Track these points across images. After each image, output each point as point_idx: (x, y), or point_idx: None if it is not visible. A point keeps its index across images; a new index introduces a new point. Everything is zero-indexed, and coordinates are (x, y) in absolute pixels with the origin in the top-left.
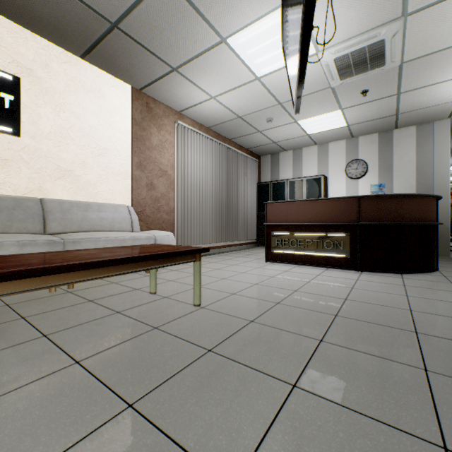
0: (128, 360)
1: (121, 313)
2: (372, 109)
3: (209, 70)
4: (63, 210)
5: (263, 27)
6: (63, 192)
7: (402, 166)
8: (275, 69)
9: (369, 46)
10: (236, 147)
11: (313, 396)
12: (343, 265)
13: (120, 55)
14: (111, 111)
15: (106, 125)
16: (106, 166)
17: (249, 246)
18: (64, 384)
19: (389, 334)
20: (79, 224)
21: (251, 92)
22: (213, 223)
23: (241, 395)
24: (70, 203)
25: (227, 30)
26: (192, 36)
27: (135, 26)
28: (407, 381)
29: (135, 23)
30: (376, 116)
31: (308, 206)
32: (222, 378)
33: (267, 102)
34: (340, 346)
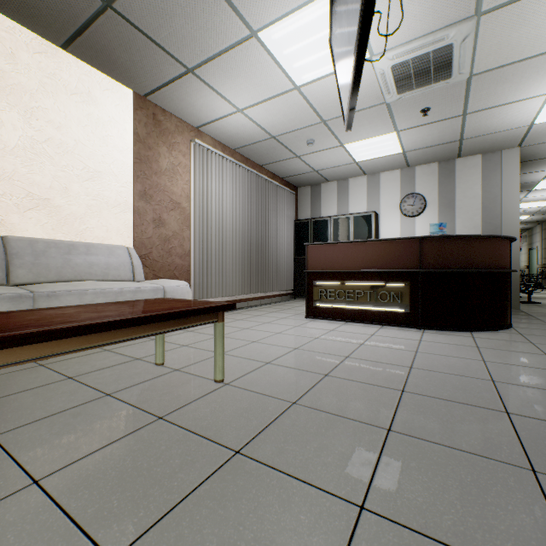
0: (115, 474)
1: (113, 395)
2: (433, 133)
3: (235, 74)
4: (36, 253)
5: (305, 18)
6: (36, 228)
7: (465, 202)
8: (319, 76)
9: (434, 52)
10: (269, 175)
11: (391, 525)
12: (402, 321)
13: (116, 47)
14: (105, 122)
15: (98, 140)
16: (97, 194)
17: (285, 298)
18: (7, 525)
19: (474, 416)
20: (58, 271)
21: (288, 106)
22: (240, 270)
23: (286, 530)
24: (47, 243)
25: (259, 20)
26: (213, 26)
27: (136, 7)
28: (514, 490)
29: (136, 3)
30: (436, 142)
31: (358, 249)
32: (257, 499)
33: (308, 118)
34: (416, 437)
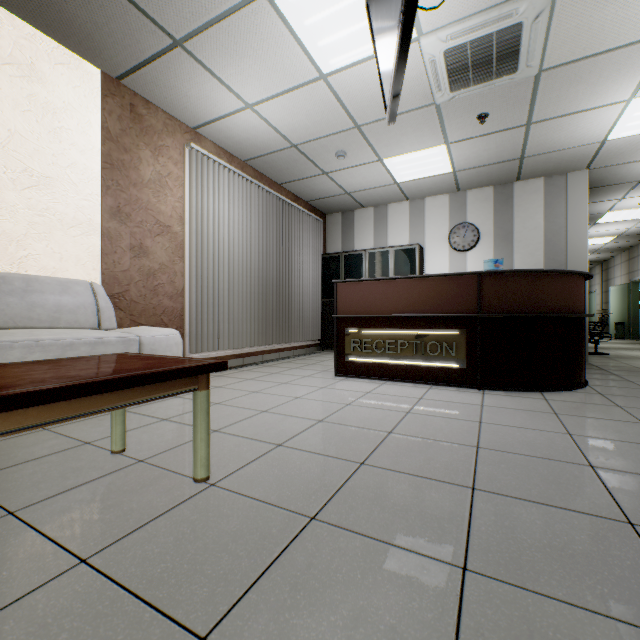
0: None
1: (18, 515)
2: (490, 147)
3: (240, 52)
4: None
5: None
6: None
7: (525, 234)
8: (352, 62)
9: (499, 34)
10: (290, 197)
11: None
12: (456, 380)
13: None
14: (58, 109)
15: (47, 132)
16: (46, 208)
17: (310, 350)
18: None
19: (587, 534)
20: None
21: (313, 102)
22: (252, 315)
23: None
24: None
25: None
26: None
27: None
28: None
29: None
30: (493, 159)
31: (402, 288)
32: None
33: (337, 121)
34: (510, 584)
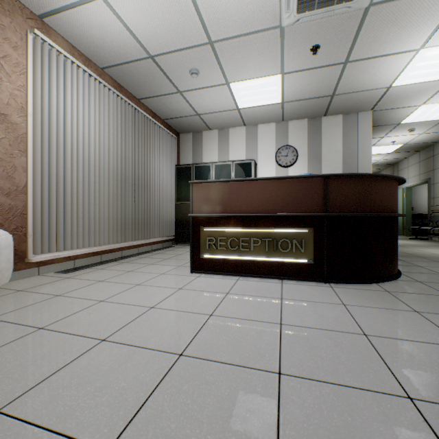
0: None
1: None
2: (313, 82)
3: None
4: None
5: None
6: None
7: (330, 156)
8: None
9: None
10: (149, 113)
11: None
12: (304, 274)
13: None
14: None
15: None
16: None
17: (166, 244)
18: None
19: None
20: None
21: (169, 3)
22: (111, 214)
23: None
24: None
25: None
26: None
27: None
28: None
29: None
30: (313, 94)
31: (254, 189)
32: None
33: (193, 33)
34: None
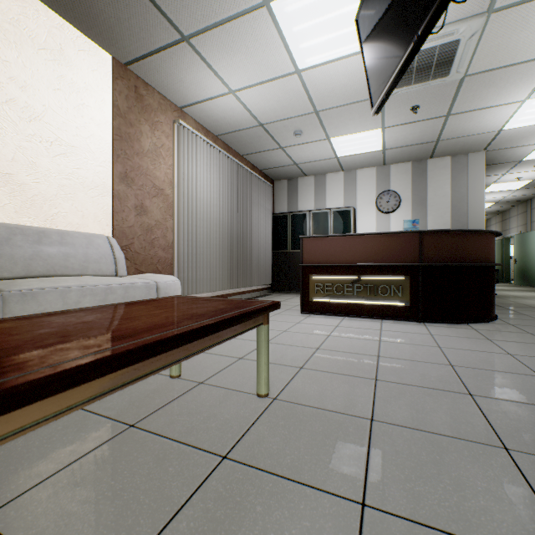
0: None
1: (139, 427)
2: (415, 132)
3: (235, 49)
4: None
5: None
6: None
7: (436, 200)
8: (323, 61)
9: (441, 47)
10: (249, 166)
11: None
12: (402, 315)
13: None
14: (81, 89)
15: (73, 108)
16: (71, 173)
17: (263, 292)
18: None
19: None
20: (27, 264)
21: (285, 91)
22: (223, 264)
23: None
24: (10, 229)
25: None
26: None
27: None
28: None
29: None
30: (416, 141)
31: (357, 242)
32: None
33: (301, 107)
34: None
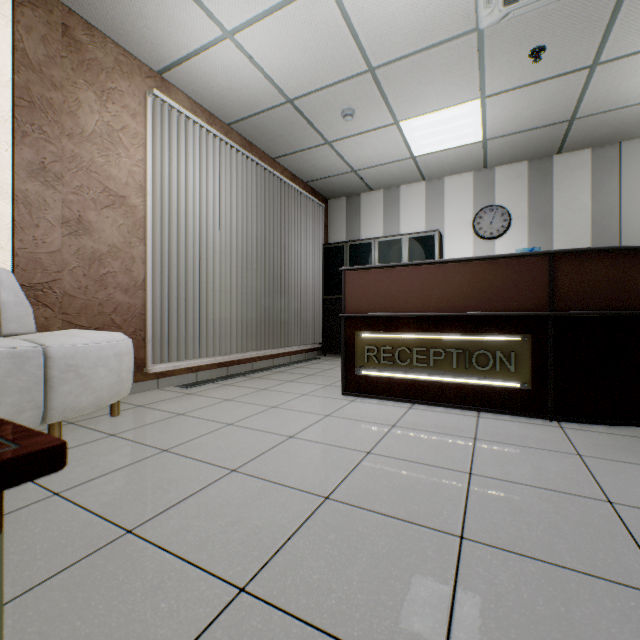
0: None
1: None
2: (536, 103)
3: None
4: None
5: None
6: None
7: (568, 217)
8: None
9: None
10: (286, 175)
11: None
12: (516, 405)
13: None
14: None
15: None
16: None
17: (309, 355)
18: None
19: None
20: None
21: (313, 27)
22: (239, 314)
23: None
24: None
25: None
26: None
27: None
28: None
29: None
30: (536, 122)
31: (435, 276)
32: None
33: (345, 61)
34: None
